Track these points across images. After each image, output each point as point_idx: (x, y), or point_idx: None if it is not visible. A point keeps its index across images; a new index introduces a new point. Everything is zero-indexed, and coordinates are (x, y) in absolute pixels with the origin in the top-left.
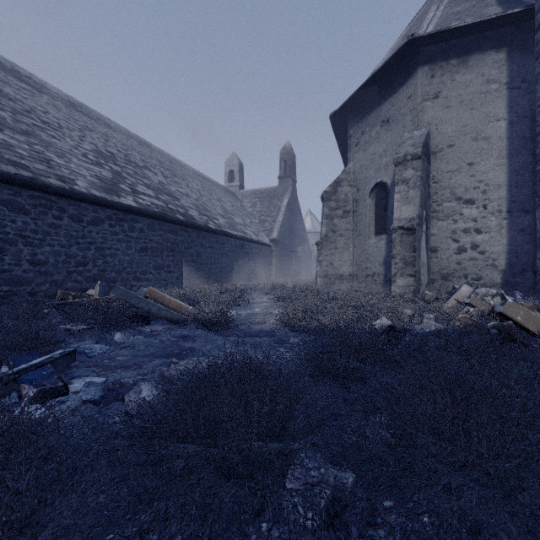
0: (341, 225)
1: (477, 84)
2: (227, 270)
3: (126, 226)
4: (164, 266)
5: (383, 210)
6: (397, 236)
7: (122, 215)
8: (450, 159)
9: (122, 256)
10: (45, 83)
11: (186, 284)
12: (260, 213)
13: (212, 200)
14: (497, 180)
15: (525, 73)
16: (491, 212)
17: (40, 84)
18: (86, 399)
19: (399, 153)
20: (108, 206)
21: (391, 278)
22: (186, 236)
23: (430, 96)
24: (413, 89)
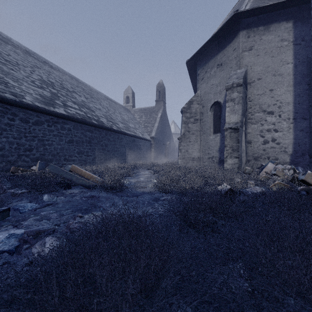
0: (193, 128)
1: (275, 42)
2: (124, 155)
3: (59, 126)
4: (84, 152)
5: (218, 118)
6: (228, 133)
7: (56, 119)
8: (259, 87)
9: (56, 145)
10: (10, 38)
11: (99, 163)
12: (144, 122)
13: (115, 113)
14: (287, 99)
15: (303, 35)
16: (283, 119)
17: (6, 39)
18: (3, 249)
19: (229, 82)
20: (46, 113)
21: (223, 159)
22: (98, 134)
23: (247, 49)
24: (236, 45)
